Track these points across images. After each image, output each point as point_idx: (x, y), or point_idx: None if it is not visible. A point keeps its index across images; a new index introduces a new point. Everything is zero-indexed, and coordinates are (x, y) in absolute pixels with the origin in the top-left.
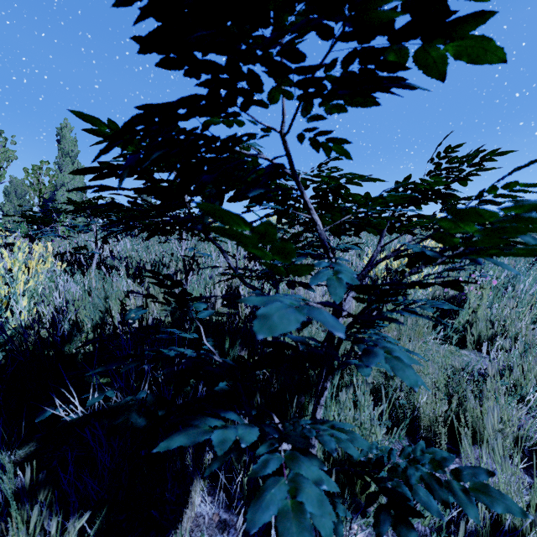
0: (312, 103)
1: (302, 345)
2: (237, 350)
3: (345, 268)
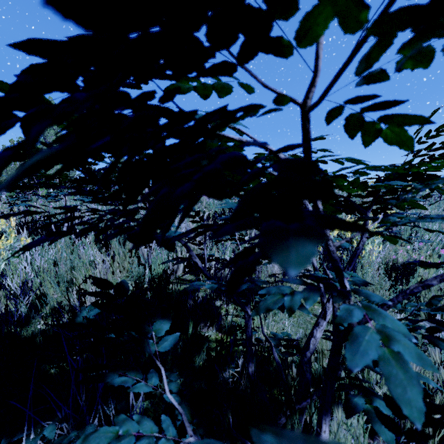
0: (388, 43)
1: (273, 338)
2: (204, 354)
3: (391, 321)
